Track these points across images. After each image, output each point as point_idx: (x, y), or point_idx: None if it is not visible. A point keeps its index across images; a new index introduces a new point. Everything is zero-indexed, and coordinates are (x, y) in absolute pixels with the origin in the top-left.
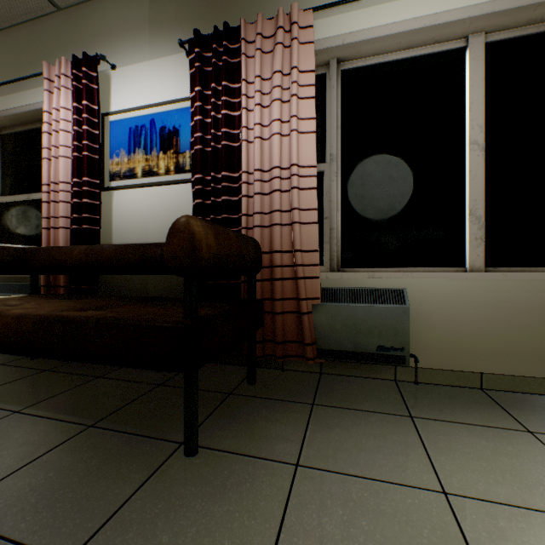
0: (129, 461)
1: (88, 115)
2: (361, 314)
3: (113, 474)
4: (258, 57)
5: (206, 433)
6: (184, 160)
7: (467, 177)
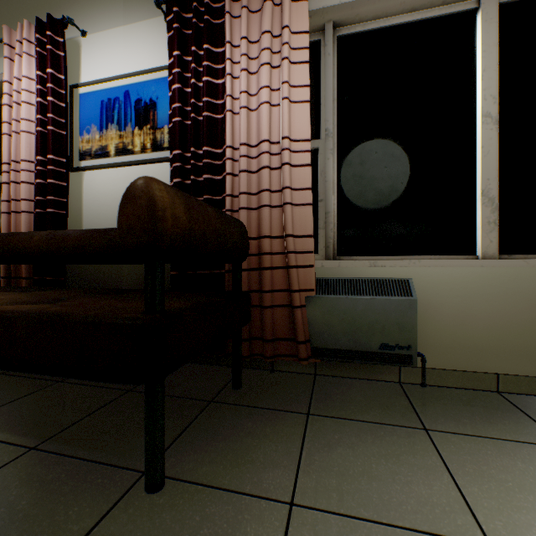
0: (70, 503)
1: (53, 85)
2: (361, 308)
3: (43, 525)
4: (244, 16)
5: (177, 457)
6: (162, 136)
7: (478, 154)
